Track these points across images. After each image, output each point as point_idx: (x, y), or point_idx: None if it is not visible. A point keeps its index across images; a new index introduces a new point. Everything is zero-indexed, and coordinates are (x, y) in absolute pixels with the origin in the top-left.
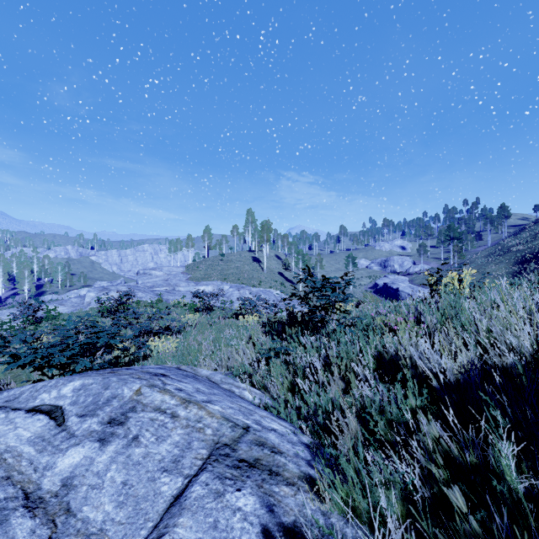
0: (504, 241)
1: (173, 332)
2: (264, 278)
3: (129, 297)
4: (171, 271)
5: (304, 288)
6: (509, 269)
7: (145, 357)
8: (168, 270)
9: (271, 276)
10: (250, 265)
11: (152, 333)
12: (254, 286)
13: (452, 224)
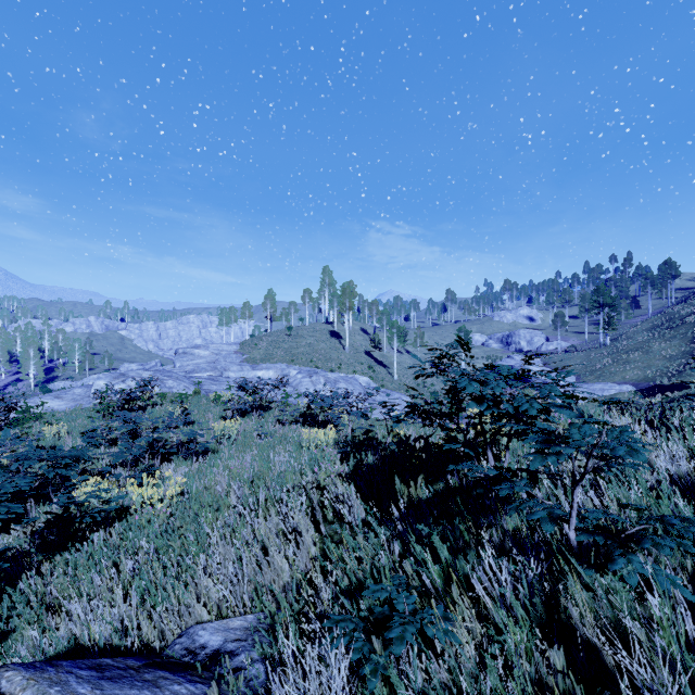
0: (674, 309)
1: (193, 453)
2: (345, 359)
3: (146, 389)
4: (220, 350)
5: (400, 373)
6: (687, 348)
7: (124, 511)
8: (216, 349)
9: (355, 357)
10: (327, 342)
11: (160, 453)
12: (332, 371)
13: (602, 286)
